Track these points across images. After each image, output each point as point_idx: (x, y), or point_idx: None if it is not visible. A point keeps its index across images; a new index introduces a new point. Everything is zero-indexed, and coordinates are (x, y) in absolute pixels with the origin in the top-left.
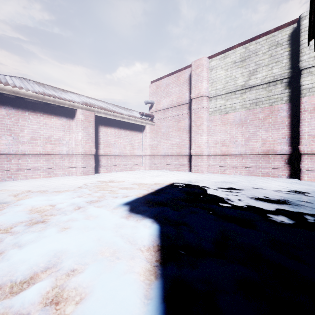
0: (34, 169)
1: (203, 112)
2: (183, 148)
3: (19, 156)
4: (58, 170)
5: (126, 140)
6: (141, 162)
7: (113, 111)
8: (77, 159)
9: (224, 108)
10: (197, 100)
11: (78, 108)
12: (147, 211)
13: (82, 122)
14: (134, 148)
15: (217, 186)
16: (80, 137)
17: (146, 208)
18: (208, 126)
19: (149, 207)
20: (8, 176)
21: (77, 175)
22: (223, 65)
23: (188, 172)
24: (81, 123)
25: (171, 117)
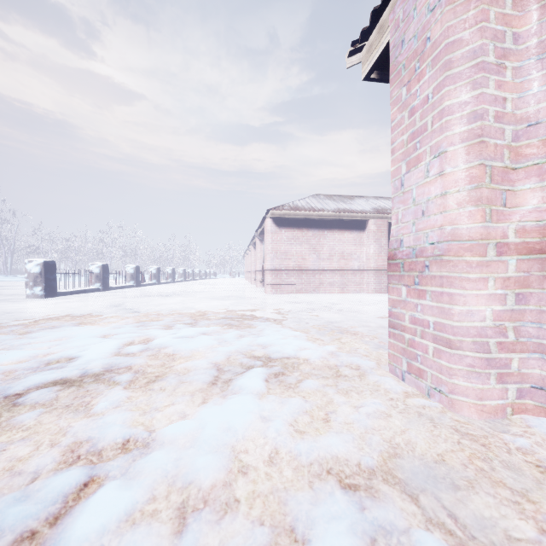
0: (330, 284)
1: None
2: None
3: (320, 272)
4: (350, 286)
5: None
6: None
7: None
8: (368, 275)
9: None
10: None
11: (370, 218)
12: None
13: (374, 233)
14: None
15: None
16: (372, 250)
17: None
18: None
19: None
20: (313, 289)
21: (369, 293)
22: None
23: None
24: (373, 234)
25: None
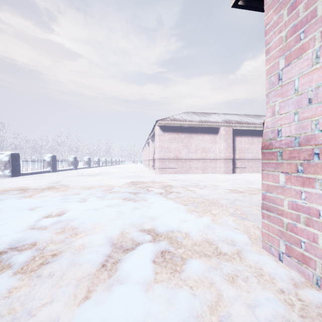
0: (196, 168)
1: None
2: None
3: (190, 160)
4: (208, 169)
5: (258, 145)
6: None
7: (246, 123)
8: (220, 162)
9: None
10: None
11: (221, 126)
12: None
13: (224, 136)
14: None
15: None
16: (223, 146)
17: None
18: None
19: None
20: (185, 171)
21: (220, 173)
22: None
23: None
24: (223, 136)
25: None
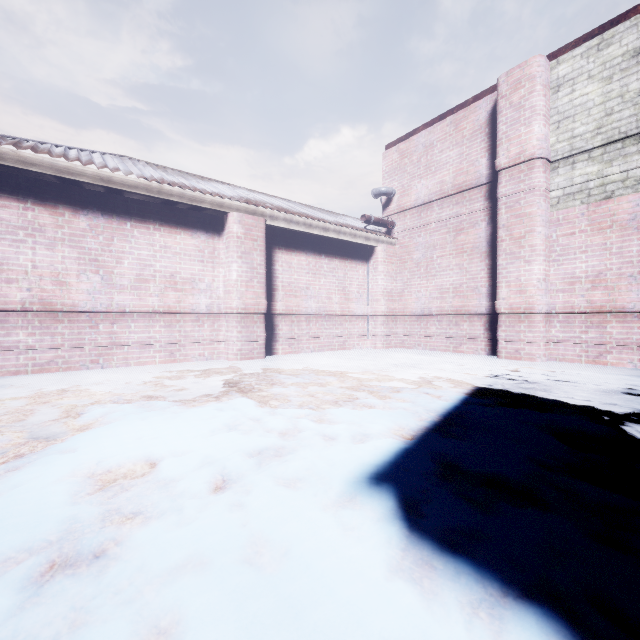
0: (142, 345)
1: (532, 202)
2: (471, 298)
3: (113, 316)
4: (191, 347)
5: (332, 279)
6: (366, 331)
7: (304, 215)
8: (228, 324)
9: (598, 185)
10: (514, 171)
11: (231, 210)
12: (488, 543)
13: (239, 240)
14: (350, 298)
15: (630, 408)
16: (236, 274)
17: (470, 517)
18: (548, 238)
19: (472, 507)
20: (93, 359)
21: (229, 360)
22: (595, 68)
23: (486, 355)
24: (237, 242)
25: (438, 222)
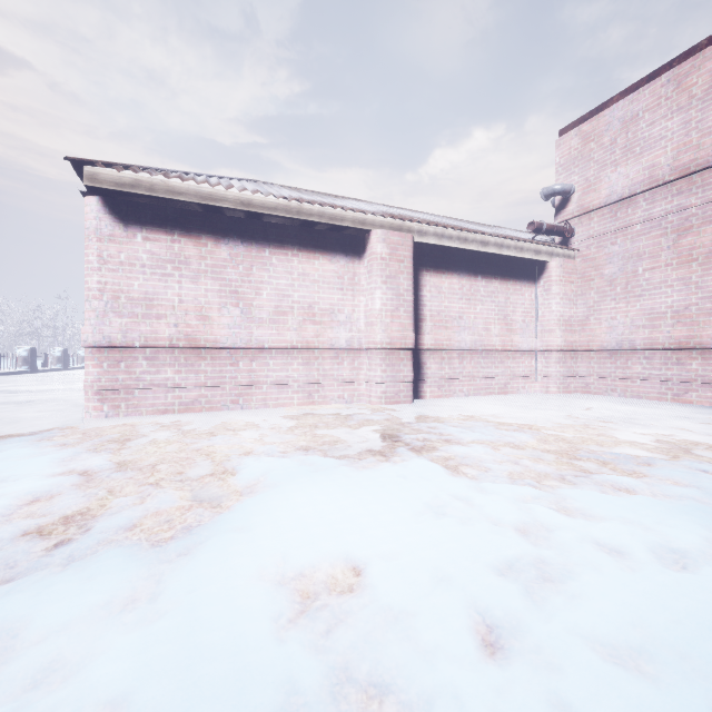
0: (280, 384)
1: None
2: (706, 325)
3: (252, 353)
4: (329, 388)
5: (491, 306)
6: (534, 371)
7: (457, 227)
8: (370, 361)
9: None
10: None
11: (373, 227)
12: None
13: (383, 262)
14: (513, 329)
15: None
16: (379, 303)
17: None
18: None
19: None
20: (233, 399)
21: (371, 404)
22: None
23: None
24: (381, 265)
25: (647, 222)
